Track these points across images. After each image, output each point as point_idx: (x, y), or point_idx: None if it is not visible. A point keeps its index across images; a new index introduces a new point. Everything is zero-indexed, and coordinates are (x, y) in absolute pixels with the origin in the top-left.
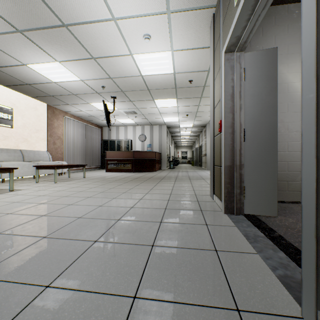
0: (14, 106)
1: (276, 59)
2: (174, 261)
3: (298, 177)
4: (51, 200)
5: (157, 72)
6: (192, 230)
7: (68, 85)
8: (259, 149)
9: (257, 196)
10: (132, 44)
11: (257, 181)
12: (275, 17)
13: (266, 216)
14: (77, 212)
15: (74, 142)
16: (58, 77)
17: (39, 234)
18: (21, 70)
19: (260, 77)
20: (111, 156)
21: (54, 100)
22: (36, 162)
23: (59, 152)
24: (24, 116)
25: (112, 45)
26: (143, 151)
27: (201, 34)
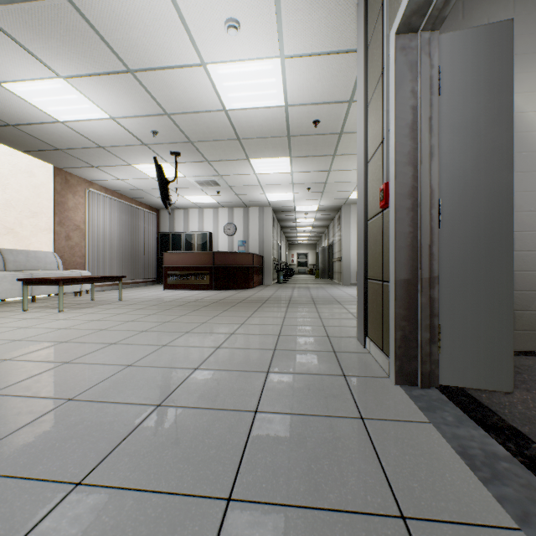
0: None
1: (510, 46)
2: None
3: (534, 303)
4: (30, 351)
5: (254, 103)
6: (331, 438)
7: (88, 127)
8: (472, 243)
9: (468, 347)
10: (204, 42)
11: (467, 313)
12: None
13: (489, 391)
14: (72, 383)
15: (106, 236)
16: (67, 112)
17: None
18: None
19: (474, 85)
20: (174, 261)
21: (66, 158)
22: (29, 271)
23: (78, 254)
24: (7, 187)
25: (164, 42)
26: (231, 253)
27: (339, 21)
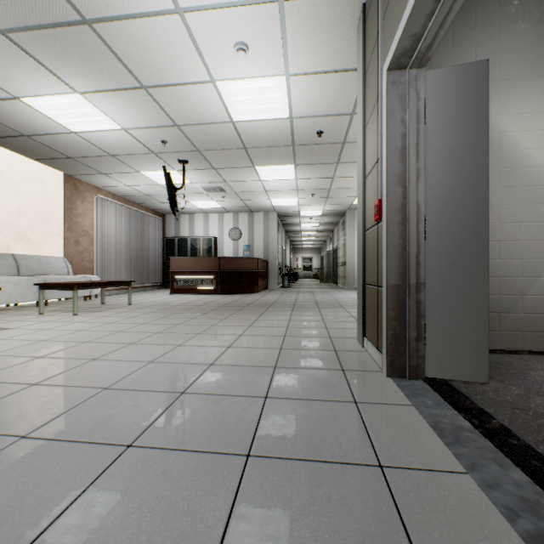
0: (2, 176)
1: (486, 83)
2: (294, 497)
3: (517, 306)
4: (58, 350)
5: (261, 115)
6: (329, 416)
7: (100, 138)
8: (453, 254)
9: (450, 344)
10: (215, 62)
11: (449, 314)
12: (476, 11)
13: (467, 382)
14: (104, 375)
15: (113, 241)
16: (81, 123)
17: (14, 430)
18: (11, 109)
19: (455, 116)
20: (180, 265)
21: (76, 165)
22: (42, 276)
23: (87, 259)
24: (20, 194)
25: (177, 62)
26: (237, 258)
27: (341, 44)
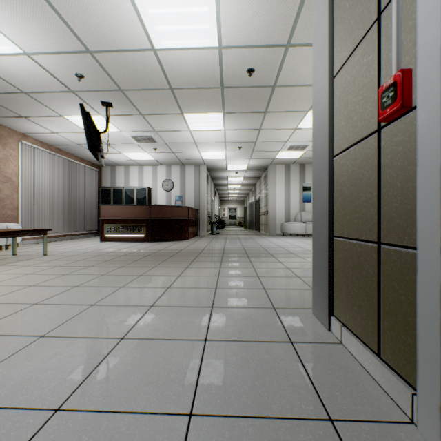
0: None
1: None
2: None
3: None
4: None
5: (186, 41)
6: None
7: (2, 66)
8: None
9: None
10: None
11: None
12: None
13: None
14: None
15: (42, 189)
16: None
17: None
18: None
19: None
20: (111, 214)
21: None
22: None
23: (9, 207)
24: None
25: None
26: (167, 206)
27: None
